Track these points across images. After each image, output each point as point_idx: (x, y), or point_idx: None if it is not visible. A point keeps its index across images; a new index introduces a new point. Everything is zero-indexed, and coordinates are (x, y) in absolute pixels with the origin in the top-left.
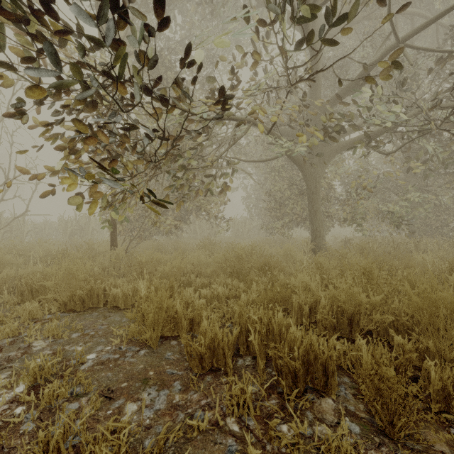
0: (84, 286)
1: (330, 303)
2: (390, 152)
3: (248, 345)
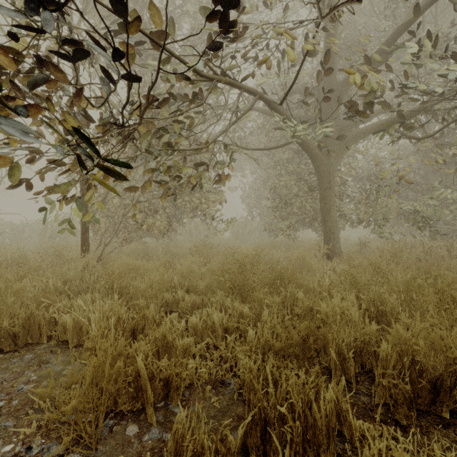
0: (20, 313)
1: (396, 351)
2: (426, 135)
3: (266, 452)
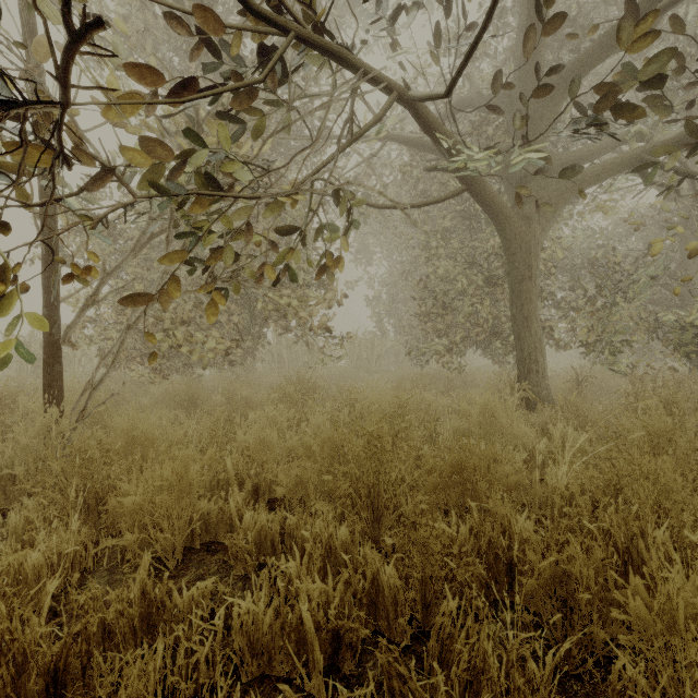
0: None
1: None
2: None
3: None
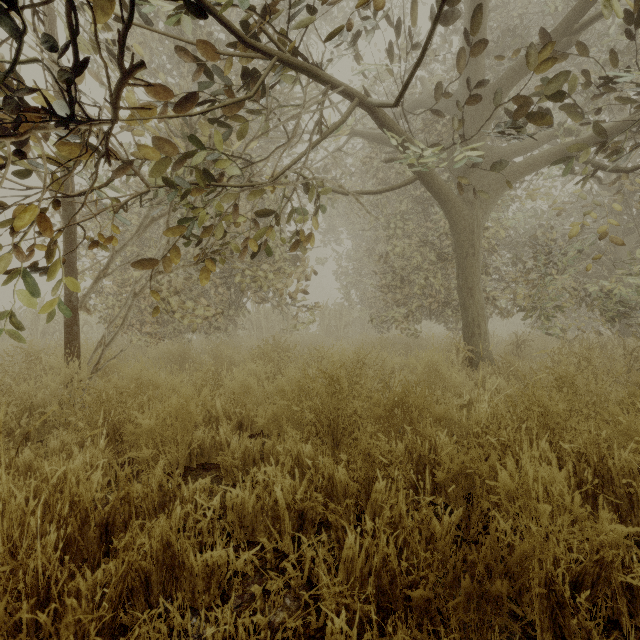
0: None
1: None
2: (637, 165)
3: None
